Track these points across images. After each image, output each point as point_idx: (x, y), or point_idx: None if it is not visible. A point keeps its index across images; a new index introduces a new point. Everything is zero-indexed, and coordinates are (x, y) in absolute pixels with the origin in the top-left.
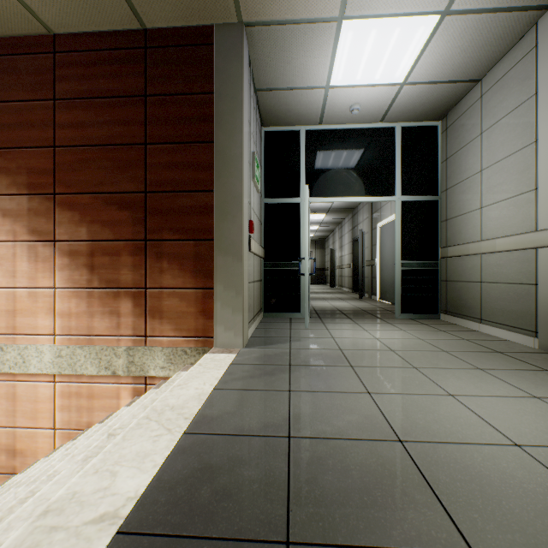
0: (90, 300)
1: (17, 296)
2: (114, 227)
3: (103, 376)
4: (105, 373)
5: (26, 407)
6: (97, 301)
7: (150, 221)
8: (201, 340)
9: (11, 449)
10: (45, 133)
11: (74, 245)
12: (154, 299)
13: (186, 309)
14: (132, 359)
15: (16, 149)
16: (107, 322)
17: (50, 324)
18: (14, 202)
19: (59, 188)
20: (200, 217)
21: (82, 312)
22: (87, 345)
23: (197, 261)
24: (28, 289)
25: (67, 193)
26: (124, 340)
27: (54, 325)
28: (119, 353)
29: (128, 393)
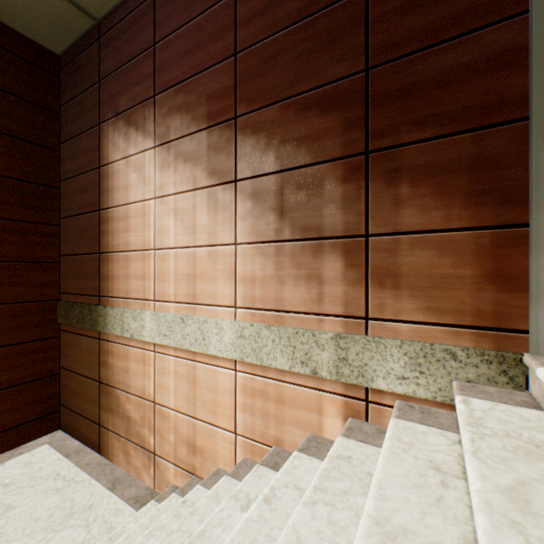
0: (278, 258)
1: (196, 257)
2: (312, 143)
3: (296, 373)
4: (301, 370)
5: (205, 395)
6: (287, 261)
7: (373, 118)
8: (489, 334)
9: (191, 442)
10: (225, 41)
11: (257, 182)
12: (382, 253)
13: (450, 271)
14: (343, 354)
15: (196, 76)
16: (302, 292)
17: (229, 292)
18: (194, 142)
19: (240, 109)
20: (487, 81)
21: (268, 277)
22: (275, 325)
23: (478, 172)
24: (207, 248)
25: (249, 111)
26: (328, 321)
27: (234, 294)
28: (321, 341)
29: (334, 408)
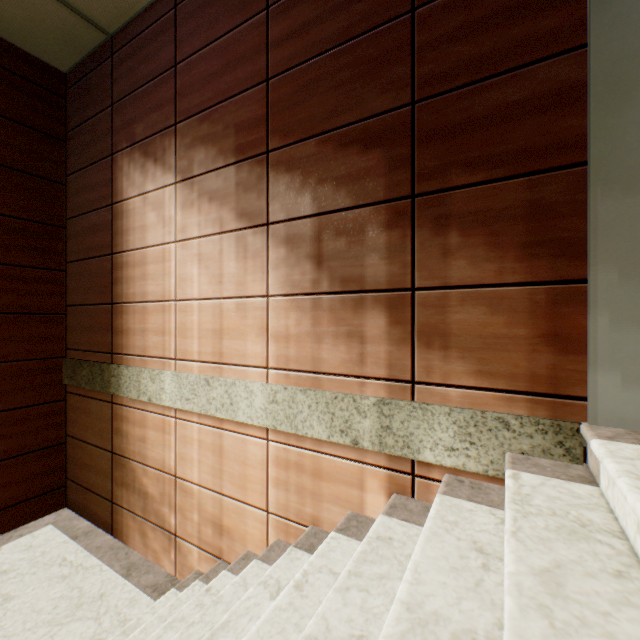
0: (315, 313)
1: (223, 310)
2: (353, 184)
3: (335, 444)
4: (340, 440)
5: (234, 468)
6: (325, 316)
7: (420, 157)
8: (545, 401)
9: (217, 522)
10: (255, 65)
11: (292, 226)
12: (429, 309)
13: (503, 330)
14: (386, 422)
15: (222, 103)
16: (342, 351)
17: (261, 350)
18: (221, 178)
19: (272, 142)
20: (542, 120)
21: (304, 334)
22: (312, 388)
23: (533, 222)
24: (236, 300)
25: (283, 146)
26: (371, 385)
27: (266, 353)
28: (363, 407)
29: (377, 483)
